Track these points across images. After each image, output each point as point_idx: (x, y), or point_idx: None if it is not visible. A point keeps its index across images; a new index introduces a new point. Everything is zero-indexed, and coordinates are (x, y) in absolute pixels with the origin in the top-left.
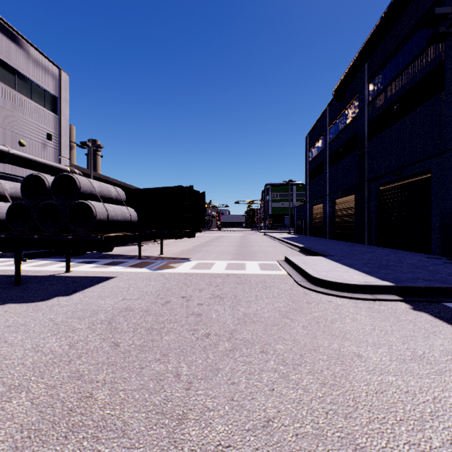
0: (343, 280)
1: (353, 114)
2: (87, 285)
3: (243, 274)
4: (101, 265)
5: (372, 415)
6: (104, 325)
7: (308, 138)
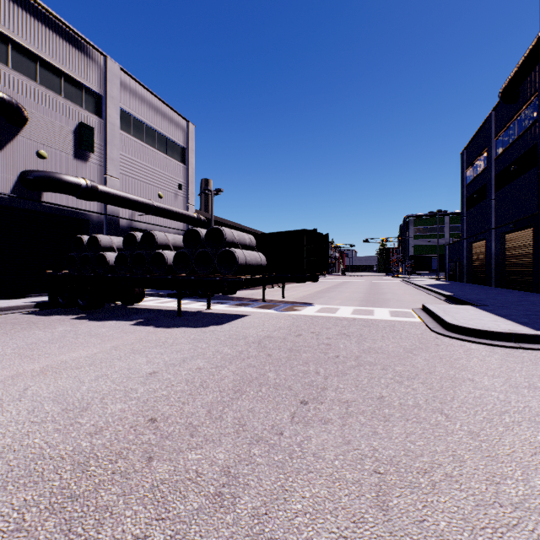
0: (483, 327)
1: (531, 119)
2: (230, 320)
3: (370, 319)
4: (232, 306)
5: (463, 405)
6: (256, 344)
7: (464, 154)
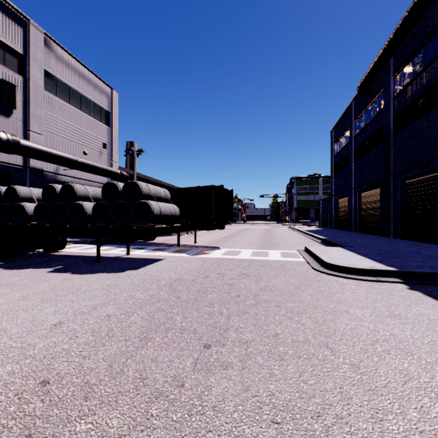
0: (351, 265)
1: (378, 108)
2: (146, 264)
3: (266, 260)
4: (150, 251)
5: (343, 337)
6: (167, 287)
7: (333, 132)
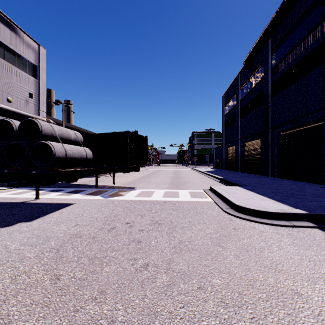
0: (262, 208)
1: (259, 78)
2: (49, 211)
3: (177, 201)
4: (65, 193)
5: None
6: (51, 254)
7: (224, 97)
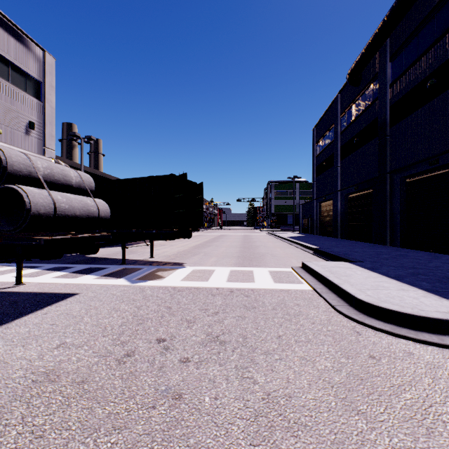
0: (415, 310)
1: (370, 99)
2: (26, 311)
3: (251, 289)
4: (70, 274)
5: None
6: None
7: (315, 131)
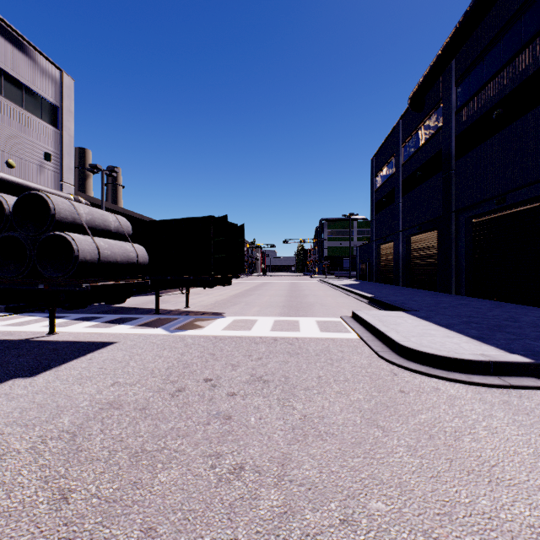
0: (450, 353)
1: (435, 127)
2: (69, 357)
3: (296, 338)
4: (102, 324)
5: None
6: (60, 443)
7: (374, 161)
